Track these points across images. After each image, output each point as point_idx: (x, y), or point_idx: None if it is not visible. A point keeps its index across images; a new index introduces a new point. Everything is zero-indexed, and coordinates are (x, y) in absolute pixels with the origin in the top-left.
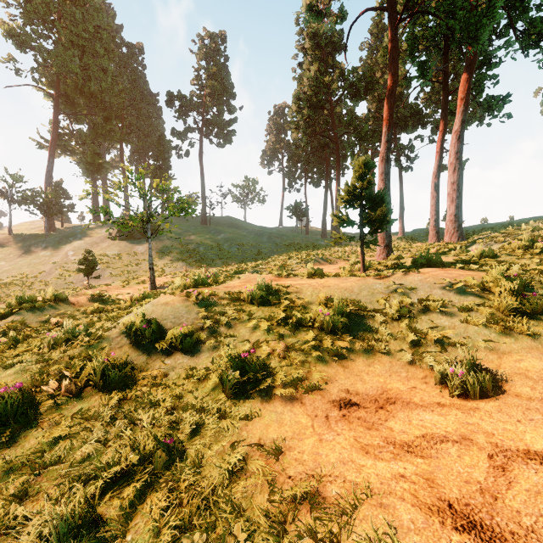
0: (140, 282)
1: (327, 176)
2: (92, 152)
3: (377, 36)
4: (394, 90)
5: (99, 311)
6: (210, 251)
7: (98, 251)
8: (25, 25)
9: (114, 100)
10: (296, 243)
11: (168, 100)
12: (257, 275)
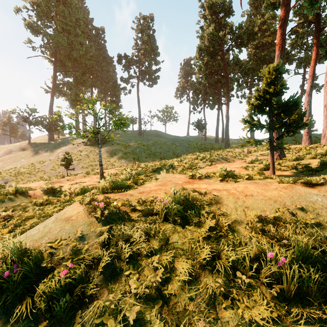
0: (96, 173)
1: (219, 102)
2: (75, 93)
3: (254, 6)
4: (287, 18)
5: (46, 203)
6: (143, 152)
7: (76, 152)
8: (37, 21)
9: (87, 62)
10: (198, 146)
11: (118, 59)
12: (172, 176)
